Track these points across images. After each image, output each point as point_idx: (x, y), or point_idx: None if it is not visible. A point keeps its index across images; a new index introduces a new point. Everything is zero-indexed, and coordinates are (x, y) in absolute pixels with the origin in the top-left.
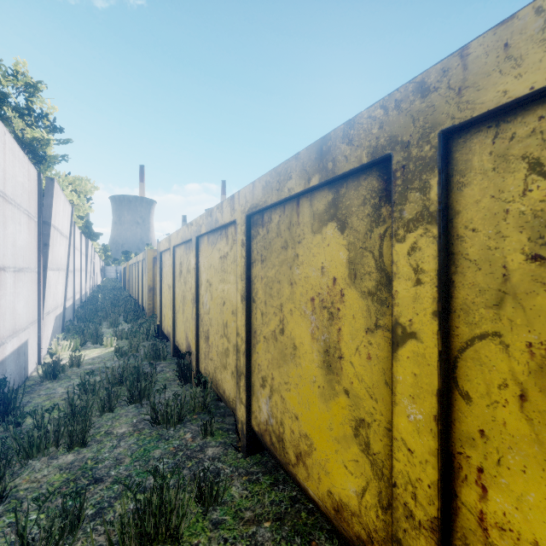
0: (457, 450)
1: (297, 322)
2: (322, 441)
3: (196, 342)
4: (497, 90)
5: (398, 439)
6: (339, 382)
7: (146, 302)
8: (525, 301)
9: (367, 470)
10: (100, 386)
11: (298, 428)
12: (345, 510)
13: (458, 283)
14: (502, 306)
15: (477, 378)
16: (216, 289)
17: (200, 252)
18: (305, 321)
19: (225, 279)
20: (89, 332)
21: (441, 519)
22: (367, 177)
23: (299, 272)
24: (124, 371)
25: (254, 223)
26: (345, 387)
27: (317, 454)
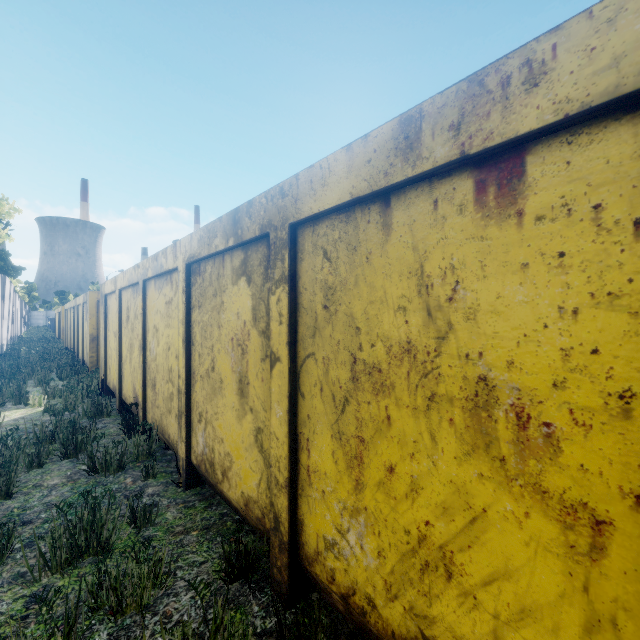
0: (300, 431)
1: (223, 360)
2: (238, 454)
3: (143, 391)
4: (309, 206)
5: (272, 433)
6: (247, 403)
7: (87, 354)
8: (322, 333)
9: (262, 465)
10: (26, 443)
11: (223, 450)
12: (250, 502)
13: (300, 323)
14: (315, 336)
15: (307, 382)
16: (162, 335)
17: (147, 296)
18: (228, 357)
19: (170, 324)
20: (8, 391)
21: (290, 478)
22: (262, 245)
23: (224, 317)
24: (56, 427)
25: (193, 272)
26: (250, 406)
27: (235, 465)
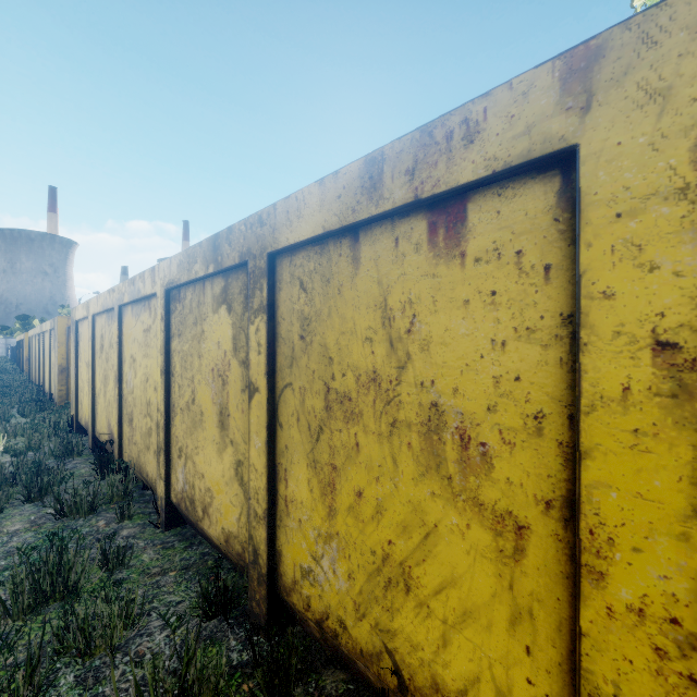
0: (278, 462)
1: (203, 391)
2: (218, 489)
3: (119, 427)
4: (285, 236)
5: (252, 465)
6: (228, 436)
7: (55, 388)
8: (299, 363)
9: (242, 498)
10: None
11: (204, 485)
12: (231, 537)
13: (279, 353)
14: (292, 366)
15: (285, 413)
16: (140, 365)
17: (123, 323)
18: (209, 389)
19: (149, 354)
20: None
21: (268, 509)
22: (242, 273)
23: (204, 346)
24: (18, 469)
25: (173, 298)
26: (231, 439)
27: (216, 501)
